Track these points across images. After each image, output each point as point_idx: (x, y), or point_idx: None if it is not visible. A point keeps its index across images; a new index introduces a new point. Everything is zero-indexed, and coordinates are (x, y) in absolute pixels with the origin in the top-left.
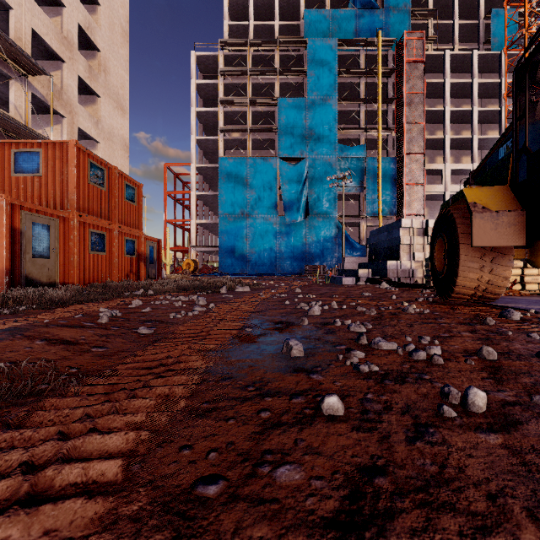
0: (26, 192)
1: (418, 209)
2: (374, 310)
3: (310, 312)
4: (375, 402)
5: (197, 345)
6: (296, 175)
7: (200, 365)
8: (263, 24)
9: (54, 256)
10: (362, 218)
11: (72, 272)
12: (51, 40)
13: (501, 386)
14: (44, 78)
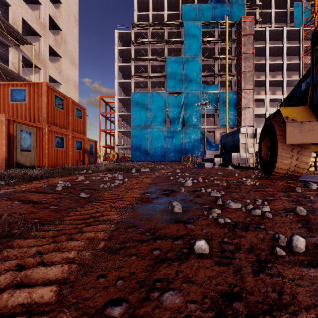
0: (17, 113)
1: (250, 122)
2: (225, 182)
3: (186, 184)
4: (229, 244)
5: (114, 204)
6: (177, 103)
7: (116, 218)
8: (157, 13)
9: (33, 150)
10: (216, 128)
11: (44, 160)
12: (33, 24)
13: (312, 233)
14: (29, 46)
